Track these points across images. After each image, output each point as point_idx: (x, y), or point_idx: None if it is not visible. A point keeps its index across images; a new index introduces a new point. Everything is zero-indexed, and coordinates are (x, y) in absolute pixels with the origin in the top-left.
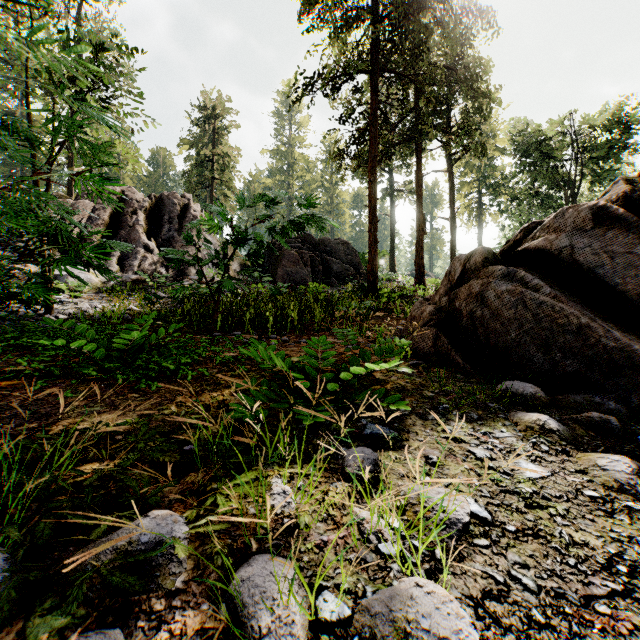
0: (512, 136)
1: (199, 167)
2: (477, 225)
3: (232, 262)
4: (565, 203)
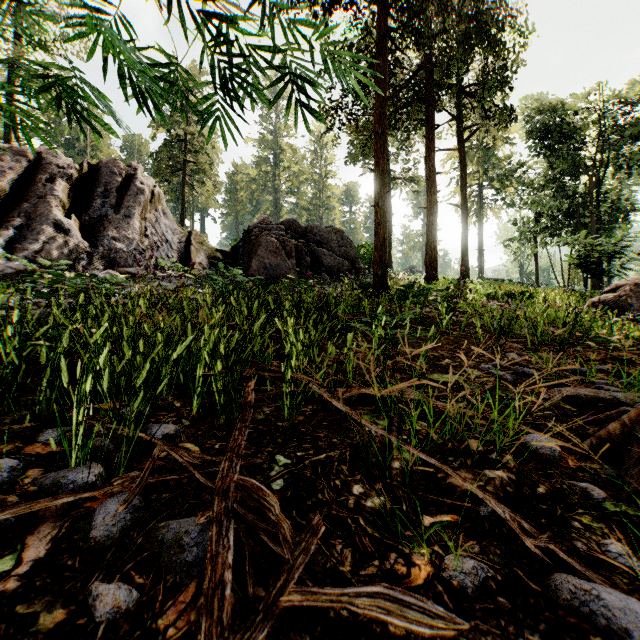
0: (526, 115)
1: (170, 148)
2: (477, 220)
3: (197, 253)
4: (589, 190)
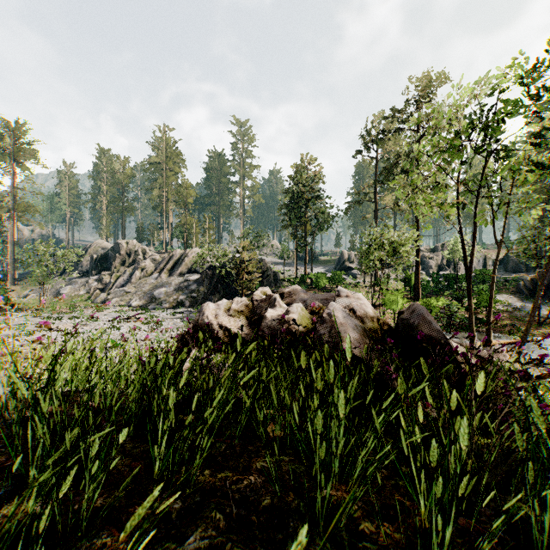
0: None
1: None
2: None
3: (488, 262)
4: None
